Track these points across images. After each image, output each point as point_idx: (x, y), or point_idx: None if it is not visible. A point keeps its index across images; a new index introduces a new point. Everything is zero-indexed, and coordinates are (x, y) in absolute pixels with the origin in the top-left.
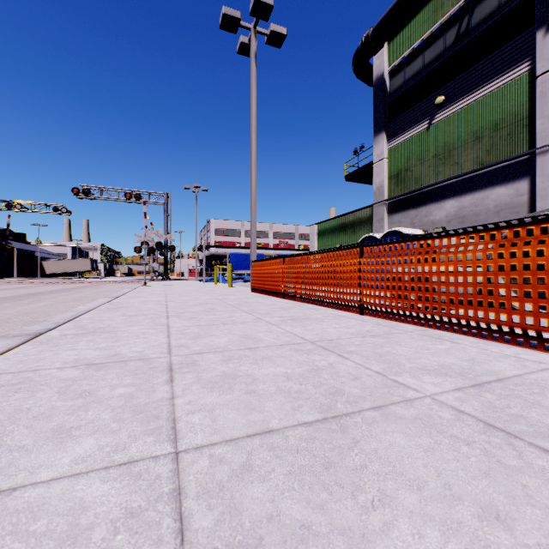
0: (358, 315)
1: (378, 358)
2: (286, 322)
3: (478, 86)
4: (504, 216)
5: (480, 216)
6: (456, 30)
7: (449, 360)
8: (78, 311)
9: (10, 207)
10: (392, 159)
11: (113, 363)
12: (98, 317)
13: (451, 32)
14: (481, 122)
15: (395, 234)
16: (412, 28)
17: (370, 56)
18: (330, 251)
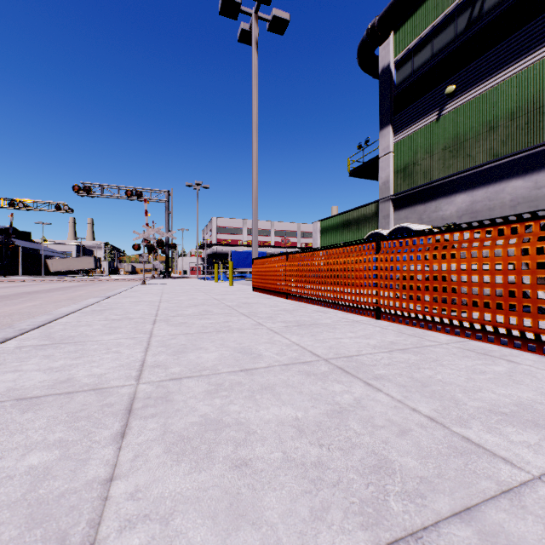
0: (373, 319)
1: (422, 390)
2: (292, 330)
3: (492, 73)
4: (522, 210)
5: (495, 211)
6: (468, 15)
7: (523, 394)
8: (56, 314)
9: (13, 205)
10: (399, 153)
11: (55, 396)
12: (75, 322)
13: (462, 17)
14: (496, 111)
15: (403, 230)
16: (420, 16)
17: (375, 46)
18: (340, 247)
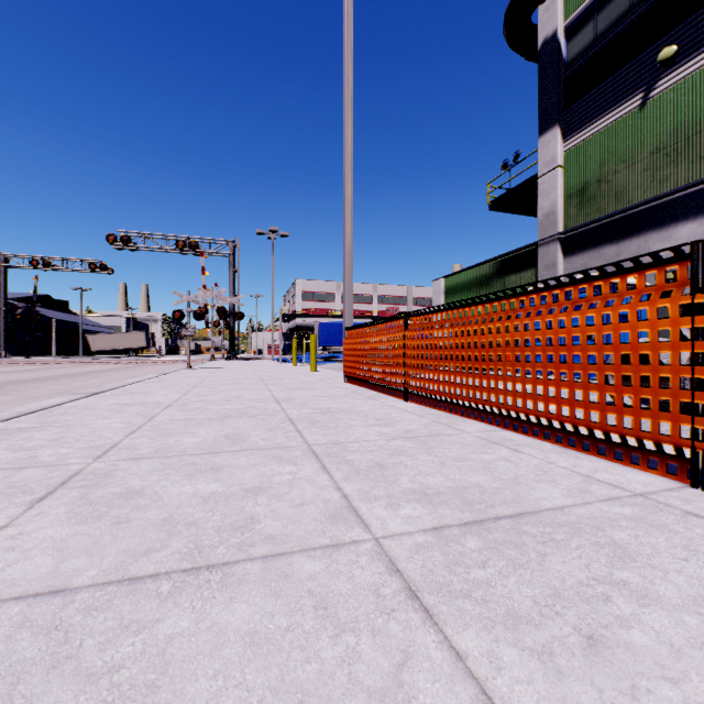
0: (686, 488)
1: None
2: (468, 566)
3: None
4: None
5: None
6: None
7: None
8: None
9: (36, 264)
10: (572, 167)
11: None
12: None
13: None
14: None
15: None
16: None
17: (534, 4)
18: (543, 289)
